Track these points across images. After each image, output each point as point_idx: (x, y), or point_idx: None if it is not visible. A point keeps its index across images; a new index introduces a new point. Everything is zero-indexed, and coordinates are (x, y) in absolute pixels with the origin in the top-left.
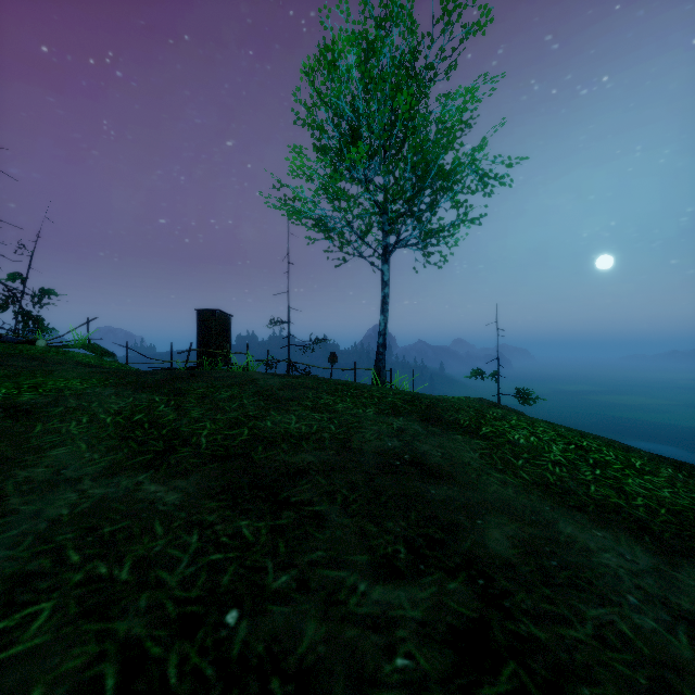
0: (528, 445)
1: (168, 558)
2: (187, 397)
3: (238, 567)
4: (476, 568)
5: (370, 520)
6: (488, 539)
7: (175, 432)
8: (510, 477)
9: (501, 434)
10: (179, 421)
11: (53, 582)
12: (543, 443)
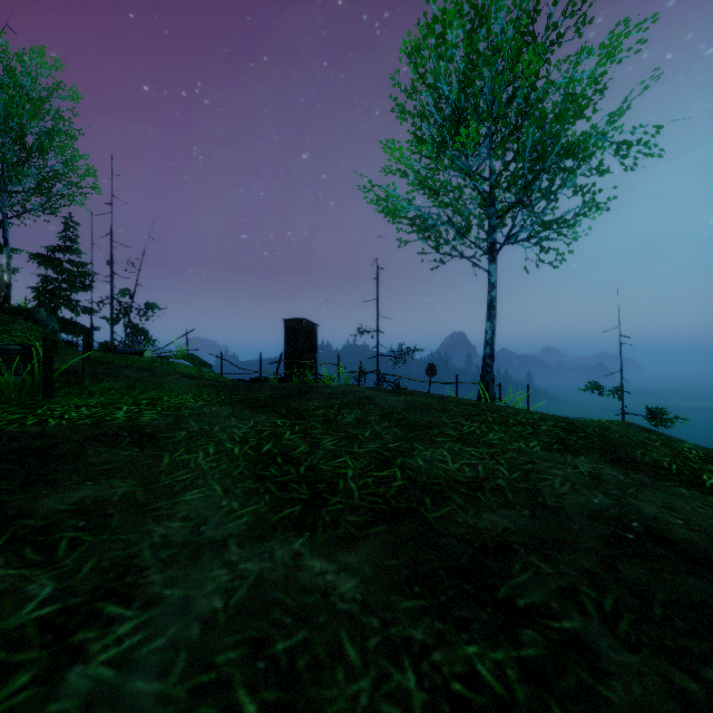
0: None
1: None
2: (310, 421)
3: None
4: None
5: (672, 662)
6: None
7: (315, 471)
8: None
9: None
10: (314, 455)
11: None
12: None
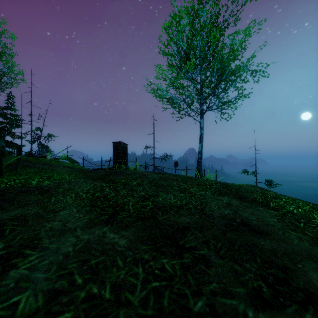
0: (300, 214)
1: (129, 284)
2: (117, 184)
3: (170, 293)
4: (316, 302)
5: (235, 262)
6: (311, 279)
7: (116, 203)
8: (301, 234)
9: (282, 207)
10: (117, 197)
11: (70, 298)
12: (307, 213)
